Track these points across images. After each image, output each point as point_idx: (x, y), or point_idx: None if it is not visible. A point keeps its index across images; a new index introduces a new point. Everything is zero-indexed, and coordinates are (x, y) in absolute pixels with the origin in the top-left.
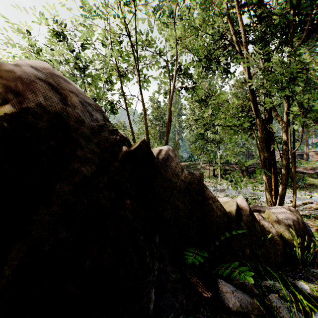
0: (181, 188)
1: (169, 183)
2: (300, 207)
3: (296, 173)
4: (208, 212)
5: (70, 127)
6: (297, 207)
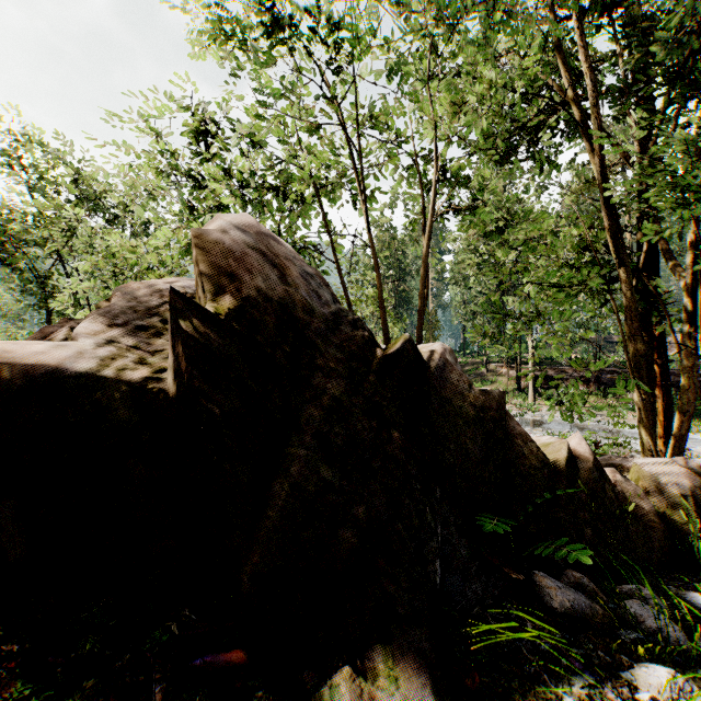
0: (469, 417)
1: (450, 407)
2: None
3: None
4: (515, 459)
5: (300, 322)
6: None
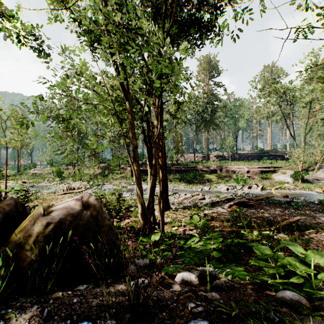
0: None
1: None
2: (190, 199)
3: (198, 171)
4: None
5: None
6: (187, 200)
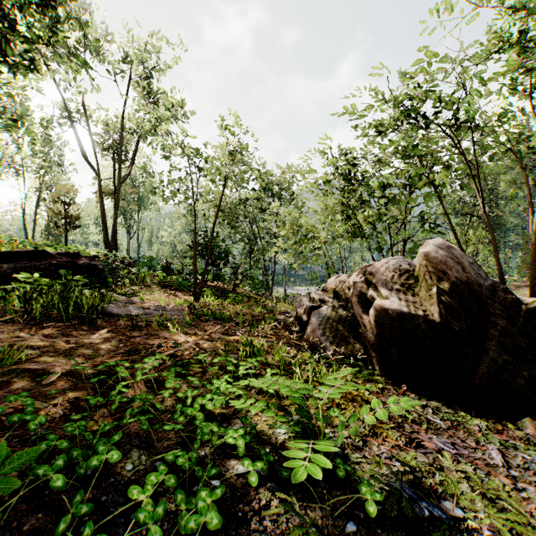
0: None
1: None
2: None
3: None
4: None
5: (477, 291)
6: None
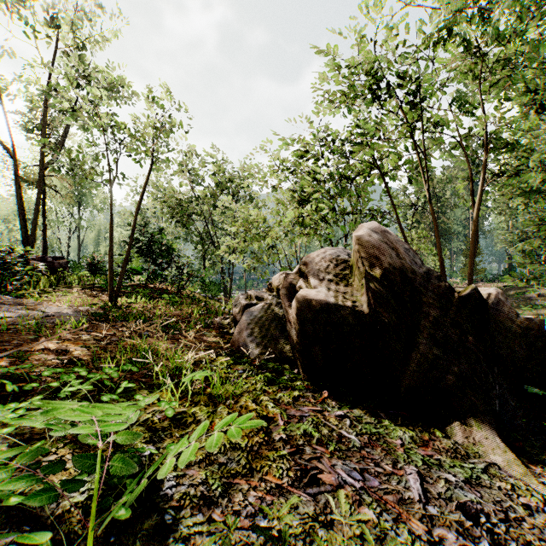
0: (516, 333)
1: (502, 326)
2: None
3: None
4: None
5: (410, 279)
6: None
